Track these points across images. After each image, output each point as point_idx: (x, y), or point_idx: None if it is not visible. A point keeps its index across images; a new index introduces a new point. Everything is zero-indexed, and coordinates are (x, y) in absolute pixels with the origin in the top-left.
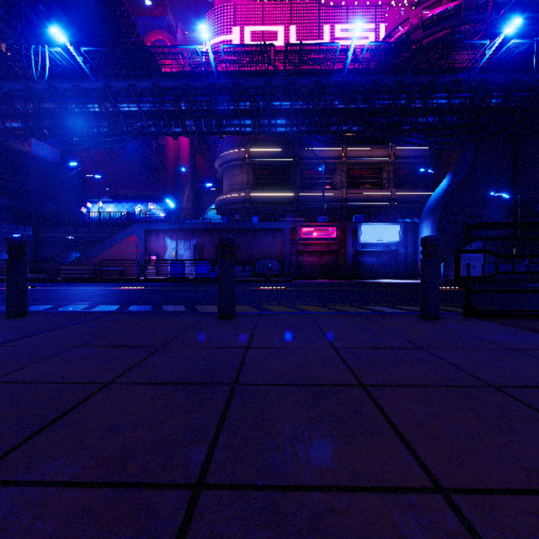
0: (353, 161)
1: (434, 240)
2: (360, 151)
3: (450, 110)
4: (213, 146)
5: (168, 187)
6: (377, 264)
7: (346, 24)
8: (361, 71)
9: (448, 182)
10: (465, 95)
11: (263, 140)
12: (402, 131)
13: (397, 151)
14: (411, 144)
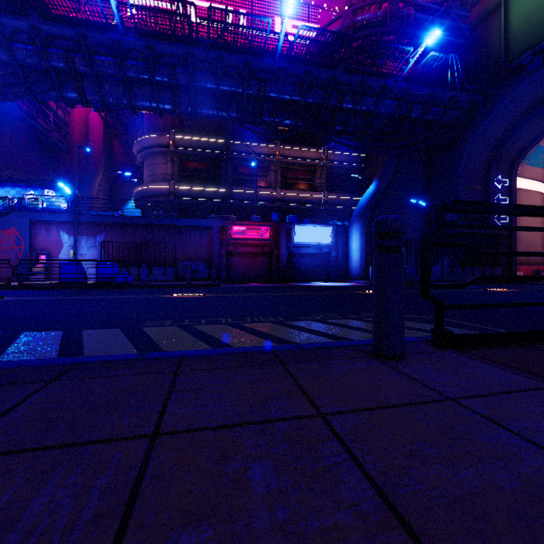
0: (287, 160)
1: (397, 222)
2: (294, 150)
3: (377, 116)
4: (132, 130)
5: (73, 172)
6: (310, 267)
7: (280, 17)
8: (294, 58)
9: (375, 187)
10: (390, 102)
11: (191, 127)
12: (335, 131)
13: (329, 154)
14: (342, 145)
